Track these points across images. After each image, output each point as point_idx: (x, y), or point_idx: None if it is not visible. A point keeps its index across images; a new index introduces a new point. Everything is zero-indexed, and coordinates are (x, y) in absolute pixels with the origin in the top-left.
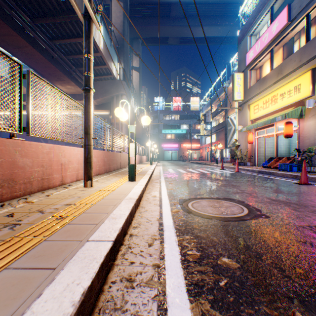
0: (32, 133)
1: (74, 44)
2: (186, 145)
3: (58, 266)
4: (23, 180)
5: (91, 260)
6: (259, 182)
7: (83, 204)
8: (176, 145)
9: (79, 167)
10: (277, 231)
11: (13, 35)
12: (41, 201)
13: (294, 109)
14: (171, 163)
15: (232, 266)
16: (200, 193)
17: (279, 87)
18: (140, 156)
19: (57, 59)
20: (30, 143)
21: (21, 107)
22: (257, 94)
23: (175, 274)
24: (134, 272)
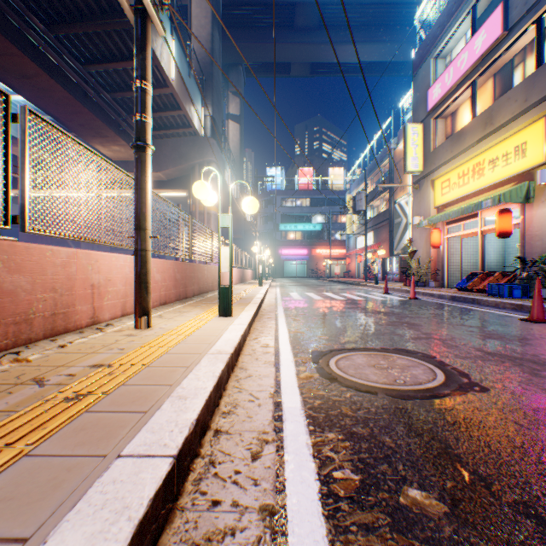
0: (32, 227)
1: (125, 72)
2: (321, 251)
3: (36, 532)
4: (14, 318)
5: (115, 515)
6: (456, 318)
7: (126, 365)
8: (304, 251)
9: (128, 291)
10: (511, 423)
11: (14, 54)
12: (46, 358)
13: (514, 187)
14: (295, 283)
15: (432, 511)
16: (351, 340)
17: (488, 147)
18: (241, 271)
19: (94, 99)
20: (28, 247)
21: (9, 177)
22: (448, 161)
23: (308, 535)
24: (217, 529)
